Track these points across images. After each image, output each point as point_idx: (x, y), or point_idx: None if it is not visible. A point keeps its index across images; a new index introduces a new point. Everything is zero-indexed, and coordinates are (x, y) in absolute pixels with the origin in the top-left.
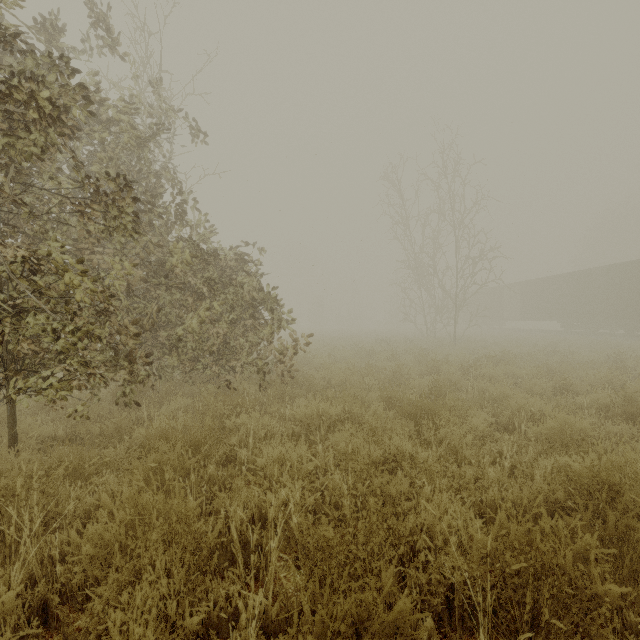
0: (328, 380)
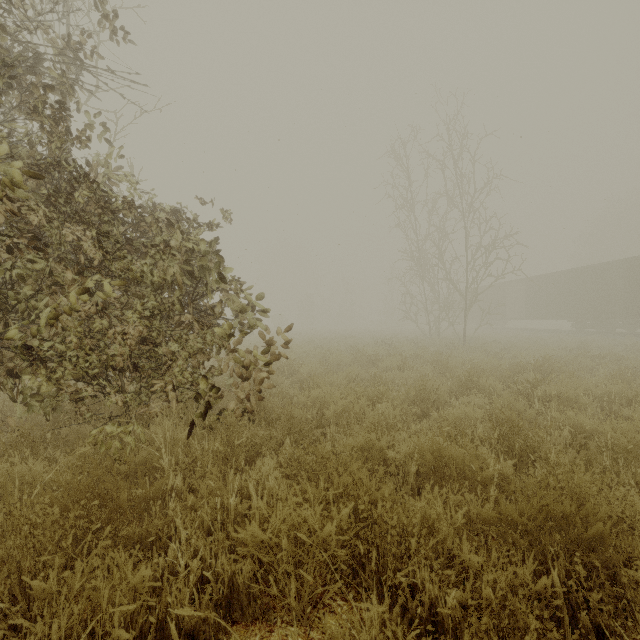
0: (319, 406)
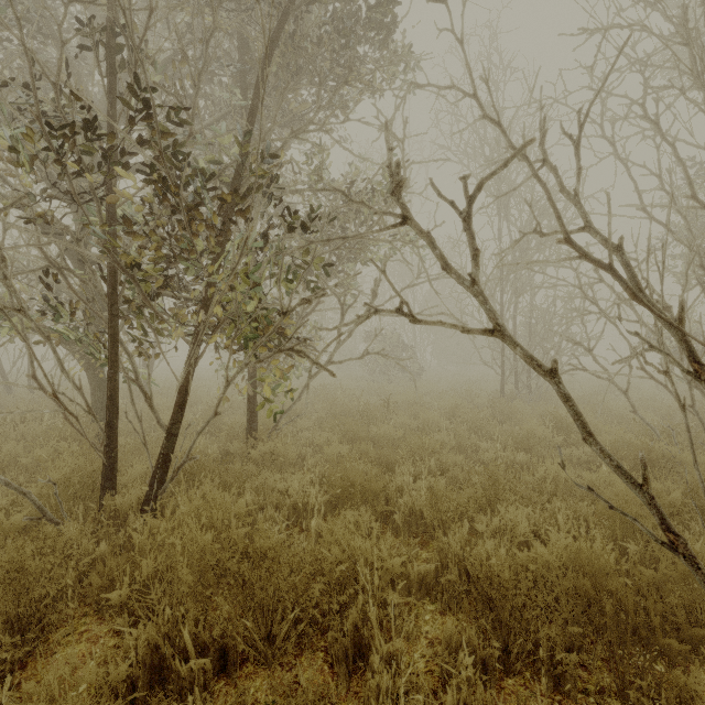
0: None
